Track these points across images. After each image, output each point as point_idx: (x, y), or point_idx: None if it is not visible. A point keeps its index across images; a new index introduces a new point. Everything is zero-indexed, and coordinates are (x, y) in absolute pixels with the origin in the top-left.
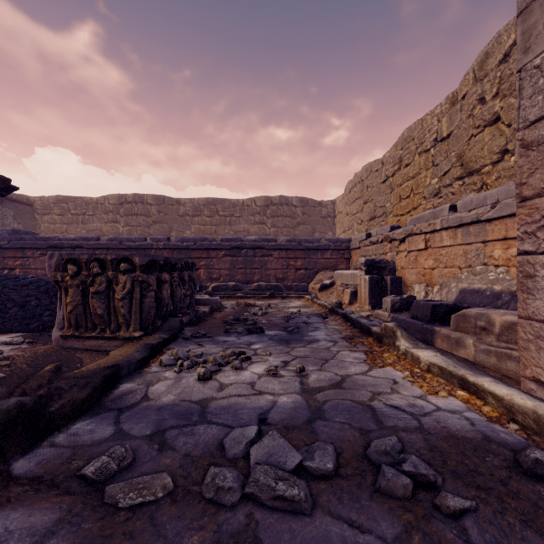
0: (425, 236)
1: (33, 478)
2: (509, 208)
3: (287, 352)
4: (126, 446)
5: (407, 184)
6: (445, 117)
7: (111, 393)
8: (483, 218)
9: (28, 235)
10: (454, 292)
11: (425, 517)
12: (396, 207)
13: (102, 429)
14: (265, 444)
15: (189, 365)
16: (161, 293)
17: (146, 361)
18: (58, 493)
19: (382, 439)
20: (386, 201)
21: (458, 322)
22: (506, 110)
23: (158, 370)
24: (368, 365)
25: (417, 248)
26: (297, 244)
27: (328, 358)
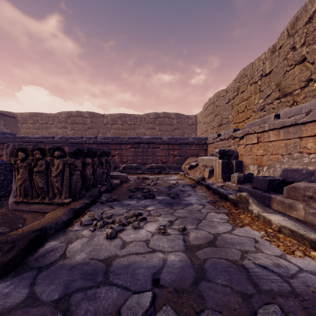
0: (257, 135)
1: None
2: None
3: (171, 213)
4: None
5: (243, 103)
6: (268, 61)
7: (37, 252)
8: (299, 122)
9: (11, 135)
10: (278, 171)
11: None
12: (235, 118)
13: (17, 292)
14: None
15: (101, 225)
16: (85, 172)
17: (71, 221)
18: None
19: (267, 311)
20: (229, 114)
21: (289, 192)
22: (310, 53)
23: (78, 228)
24: (231, 224)
25: (252, 142)
26: (174, 140)
27: (201, 218)
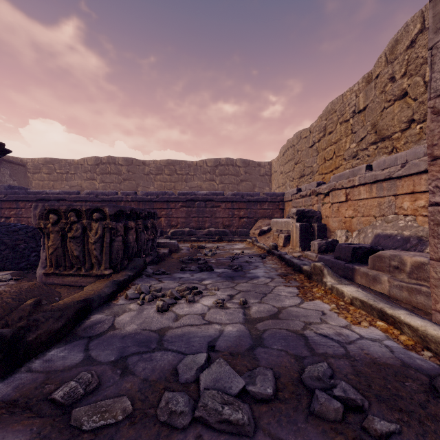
0: (346, 191)
1: (10, 401)
2: (416, 167)
3: (232, 287)
4: (92, 372)
5: (330, 148)
6: (362, 93)
7: (83, 323)
8: (394, 176)
9: (21, 189)
10: (370, 237)
11: (355, 439)
12: (321, 167)
13: (73, 356)
14: (213, 371)
15: (150, 299)
16: (127, 238)
17: (114, 295)
18: (30, 416)
19: (315, 366)
20: (313, 162)
21: (375, 262)
22: (412, 86)
23: (124, 302)
24: (300, 298)
25: (339, 200)
26: (240, 197)
27: (266, 292)
